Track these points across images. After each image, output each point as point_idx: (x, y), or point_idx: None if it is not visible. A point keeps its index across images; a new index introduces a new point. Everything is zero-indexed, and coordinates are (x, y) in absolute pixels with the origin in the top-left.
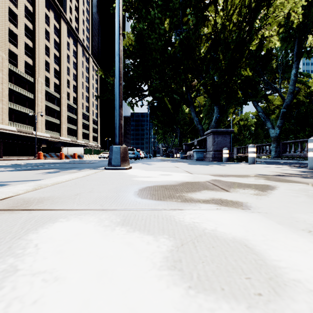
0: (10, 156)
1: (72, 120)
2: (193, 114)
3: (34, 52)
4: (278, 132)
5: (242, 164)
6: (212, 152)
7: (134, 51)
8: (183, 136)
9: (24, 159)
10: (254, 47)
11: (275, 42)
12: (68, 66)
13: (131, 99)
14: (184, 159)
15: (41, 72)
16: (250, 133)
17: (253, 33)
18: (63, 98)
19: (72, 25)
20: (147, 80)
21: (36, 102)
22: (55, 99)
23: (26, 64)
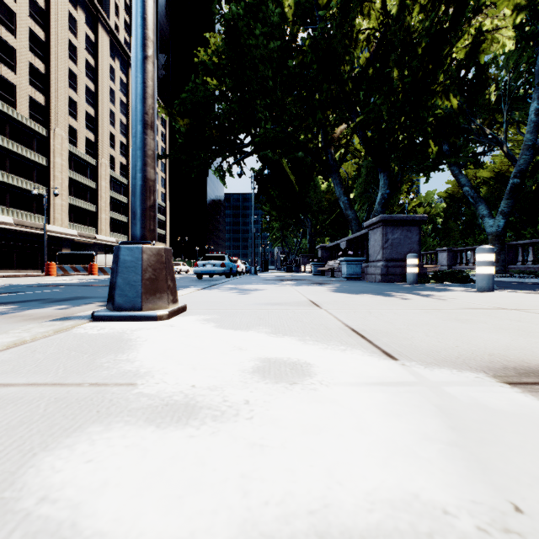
0: (1, 270)
1: (118, 205)
2: (338, 189)
3: (49, 81)
4: (502, 224)
5: (465, 292)
6: (381, 263)
7: (223, 63)
8: (317, 233)
9: (18, 275)
10: (460, 53)
11: (505, 42)
12: (111, 109)
13: (220, 162)
14: (320, 276)
15: (61, 118)
16: (435, 229)
17: (465, 20)
18: (103, 165)
19: (120, 37)
20: (249, 123)
21: (52, 173)
22: (87, 166)
23: (32, 103)
